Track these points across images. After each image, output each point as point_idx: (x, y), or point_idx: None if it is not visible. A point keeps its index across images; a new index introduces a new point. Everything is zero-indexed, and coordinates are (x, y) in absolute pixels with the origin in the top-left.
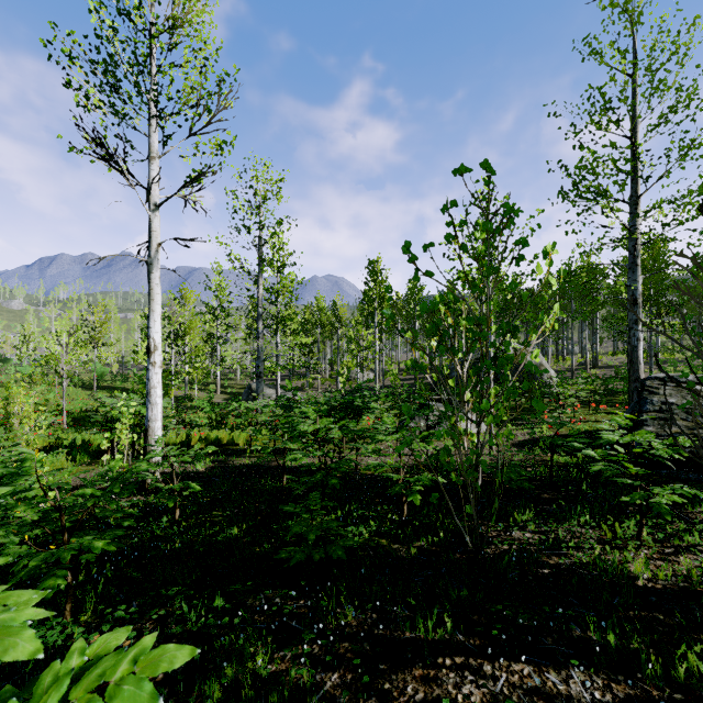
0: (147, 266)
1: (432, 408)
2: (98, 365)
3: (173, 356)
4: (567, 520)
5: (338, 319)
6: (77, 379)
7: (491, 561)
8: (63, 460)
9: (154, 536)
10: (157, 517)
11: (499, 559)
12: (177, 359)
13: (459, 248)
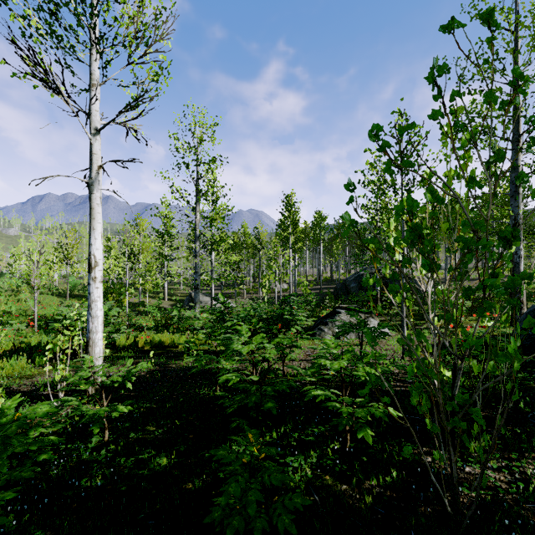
0: (88, 187)
1: (366, 324)
2: (73, 278)
3: (127, 271)
4: (525, 450)
5: (260, 241)
6: (54, 289)
7: (475, 529)
8: (22, 363)
9: (80, 461)
10: (90, 433)
11: (491, 532)
12: (130, 274)
13: (451, 129)
